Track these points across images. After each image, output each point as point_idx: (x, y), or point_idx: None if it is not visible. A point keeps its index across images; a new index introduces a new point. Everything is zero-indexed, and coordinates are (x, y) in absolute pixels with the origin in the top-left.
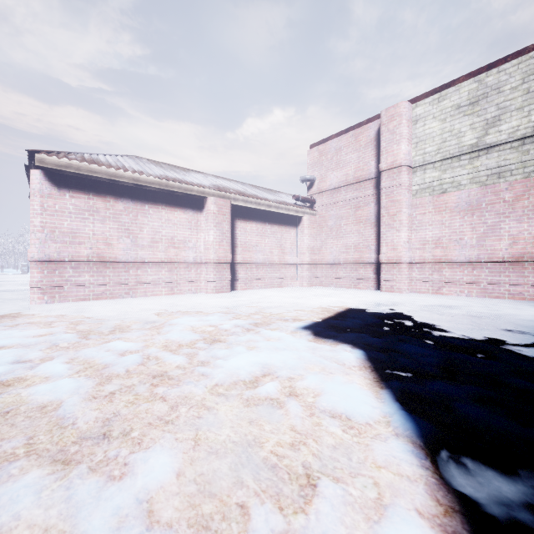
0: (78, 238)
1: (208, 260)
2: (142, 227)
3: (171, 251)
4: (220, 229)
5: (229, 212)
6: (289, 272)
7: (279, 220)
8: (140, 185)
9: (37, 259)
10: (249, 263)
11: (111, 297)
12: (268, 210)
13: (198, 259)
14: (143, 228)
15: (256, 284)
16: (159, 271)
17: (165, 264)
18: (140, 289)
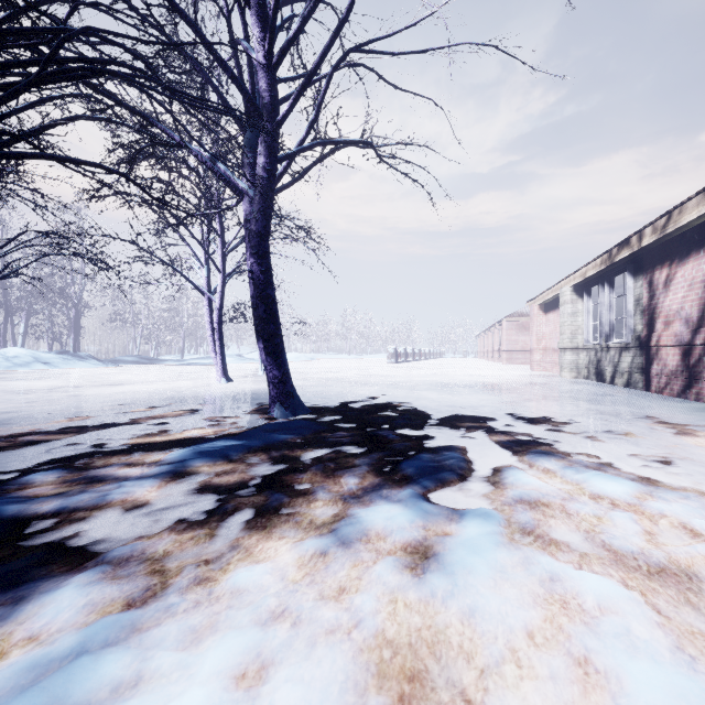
0: (516, 343)
1: None
2: None
3: None
4: None
5: None
6: None
7: None
8: None
9: (505, 350)
10: None
11: (527, 364)
12: None
13: None
14: None
15: None
16: None
17: None
18: None
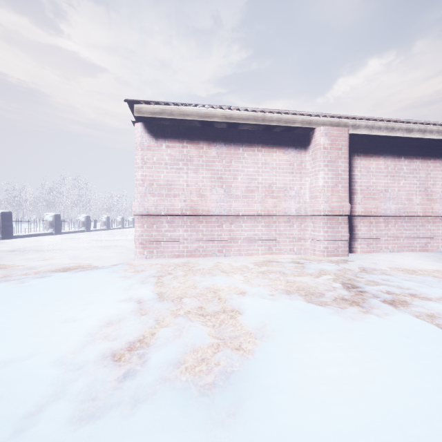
0: (172, 190)
1: (315, 212)
2: (235, 174)
3: (268, 202)
4: (333, 168)
5: (346, 144)
6: (439, 229)
7: (423, 152)
8: (233, 124)
9: (138, 213)
10: (374, 215)
11: (204, 255)
12: (406, 137)
13: (301, 211)
14: (237, 175)
15: (384, 246)
16: (255, 226)
17: (261, 218)
18: (234, 247)
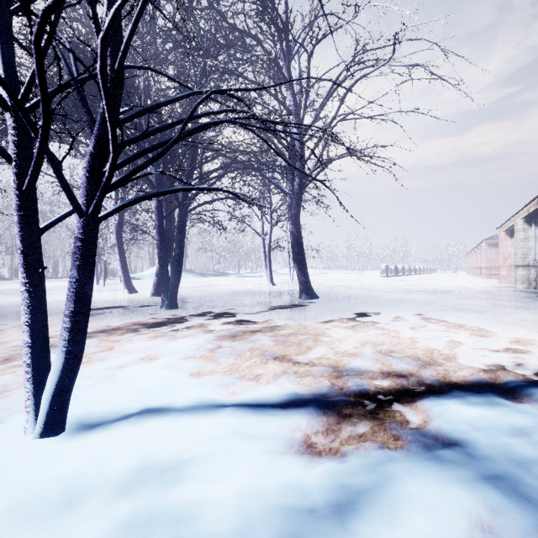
0: (495, 261)
1: None
2: None
3: None
4: None
5: None
6: None
7: None
8: None
9: (484, 267)
10: None
11: None
12: None
13: None
14: None
15: None
16: None
17: None
18: None
